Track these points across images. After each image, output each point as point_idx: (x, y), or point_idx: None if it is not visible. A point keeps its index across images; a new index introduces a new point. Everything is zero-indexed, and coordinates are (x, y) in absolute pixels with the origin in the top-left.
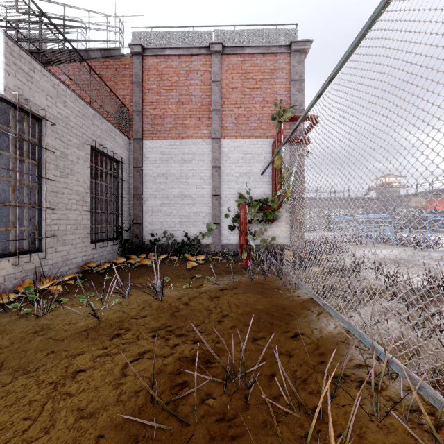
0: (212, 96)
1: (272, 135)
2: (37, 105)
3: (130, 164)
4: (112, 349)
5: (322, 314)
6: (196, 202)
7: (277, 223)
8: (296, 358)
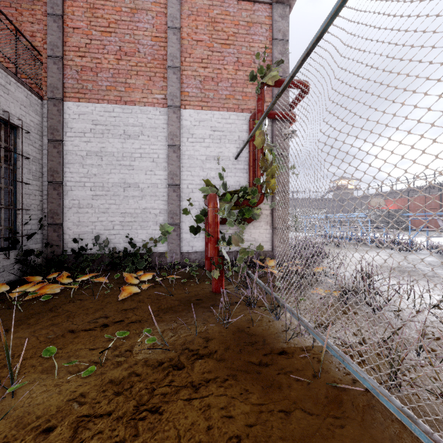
0: (168, 48)
1: (249, 108)
2: None
3: (42, 135)
4: None
5: None
6: (146, 195)
7: (255, 223)
8: None
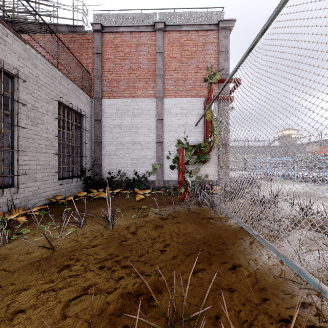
0: (156, 64)
1: (204, 95)
2: (10, 65)
3: (92, 117)
4: (58, 283)
5: (253, 244)
6: (144, 148)
7: (208, 164)
8: (238, 294)
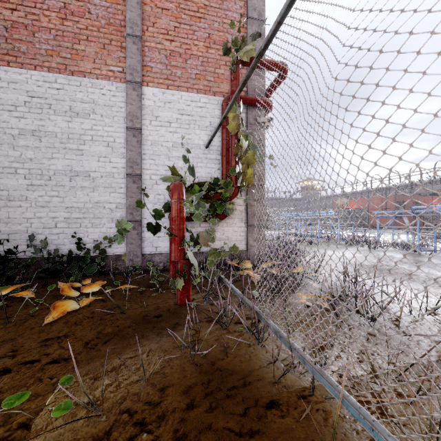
0: (127, 12)
1: (222, 92)
2: None
3: None
4: None
5: None
6: (98, 186)
7: (229, 220)
8: None
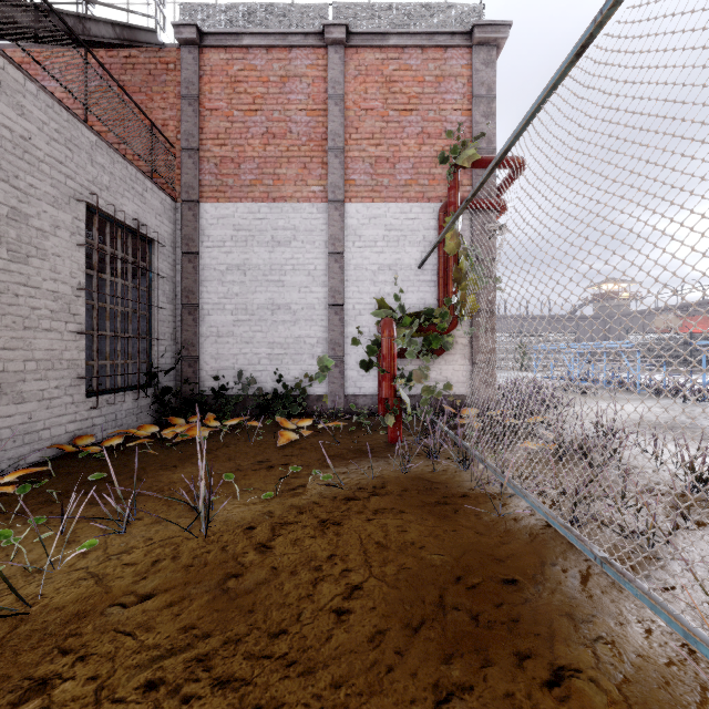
0: (329, 124)
1: (439, 196)
2: None
3: (176, 247)
4: None
5: (592, 581)
6: (299, 319)
7: (448, 356)
8: None
